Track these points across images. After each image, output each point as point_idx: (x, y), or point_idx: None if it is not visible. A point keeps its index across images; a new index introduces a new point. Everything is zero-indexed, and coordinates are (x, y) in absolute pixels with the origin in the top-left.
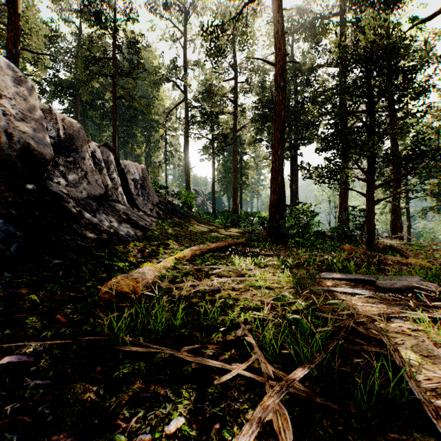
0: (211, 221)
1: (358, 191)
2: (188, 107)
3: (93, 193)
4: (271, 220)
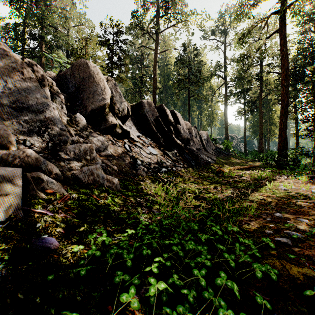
0: (243, 157)
1: None
2: (227, 87)
3: (197, 148)
4: (278, 157)
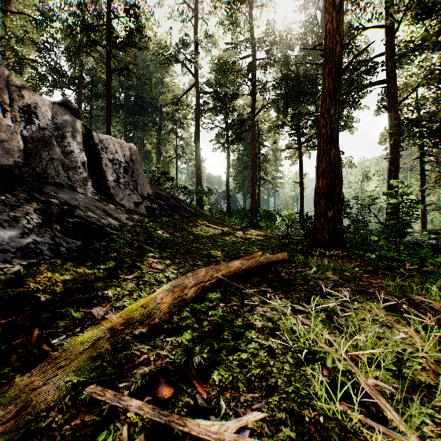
0: (226, 221)
1: None
2: (199, 92)
3: None
4: (319, 219)
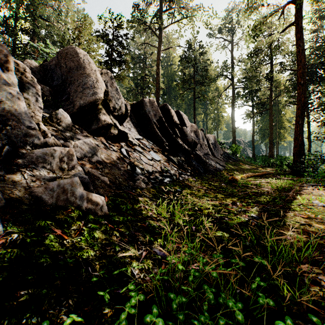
0: (252, 163)
1: None
2: (234, 88)
3: (205, 153)
4: (294, 163)
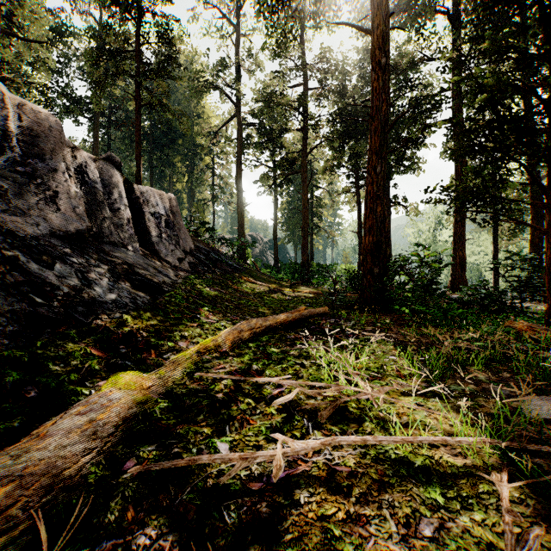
0: (273, 276)
1: (531, 225)
2: (241, 124)
3: (63, 228)
4: (366, 276)
